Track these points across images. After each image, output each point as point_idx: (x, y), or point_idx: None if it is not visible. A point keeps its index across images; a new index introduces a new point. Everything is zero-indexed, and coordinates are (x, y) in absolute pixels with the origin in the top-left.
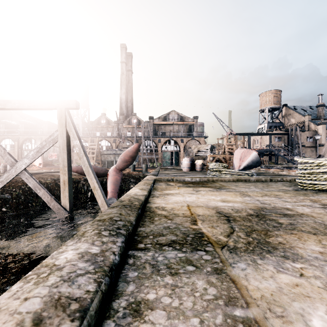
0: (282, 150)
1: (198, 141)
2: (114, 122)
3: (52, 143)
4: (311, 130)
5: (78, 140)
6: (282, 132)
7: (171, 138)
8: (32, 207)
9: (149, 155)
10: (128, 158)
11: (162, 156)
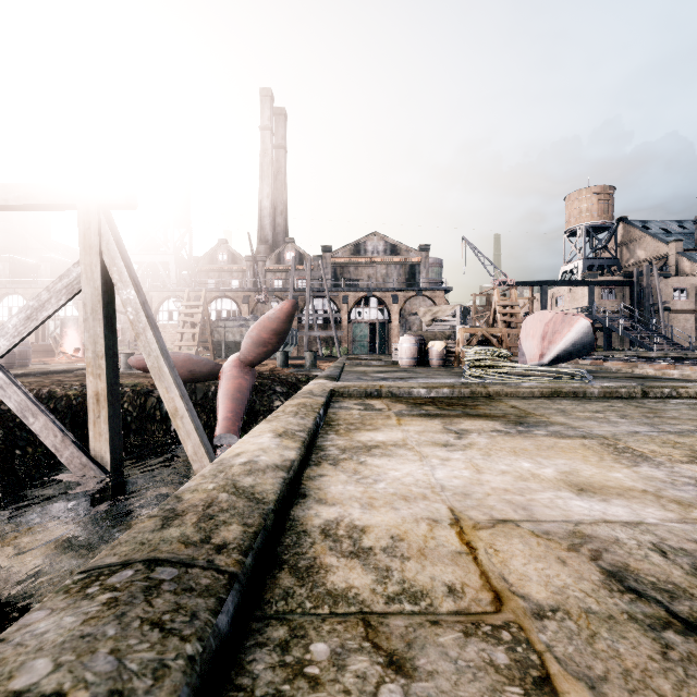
0: (622, 319)
1: (431, 299)
2: (247, 259)
3: (66, 297)
4: (683, 274)
5: (133, 289)
6: (618, 278)
7: (372, 292)
8: (24, 458)
9: (323, 329)
10: (268, 335)
11: (350, 333)
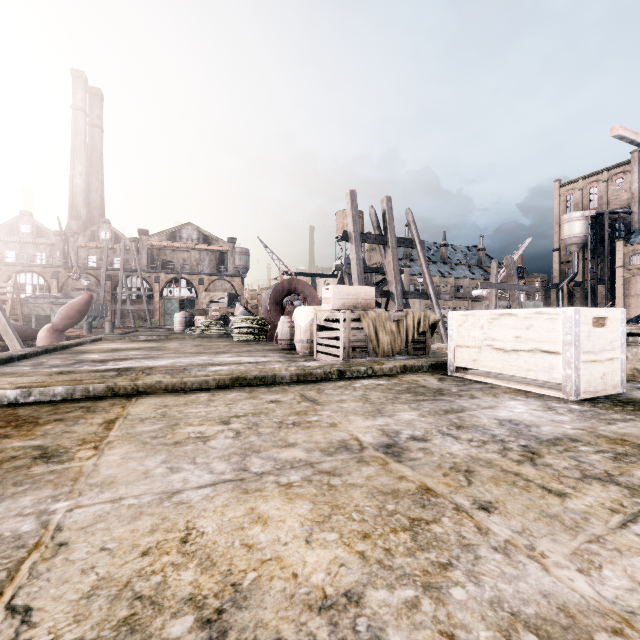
0: None
1: (230, 282)
2: (56, 234)
3: None
4: None
5: None
6: None
7: (181, 275)
8: None
9: (137, 304)
10: (73, 313)
11: (162, 307)
